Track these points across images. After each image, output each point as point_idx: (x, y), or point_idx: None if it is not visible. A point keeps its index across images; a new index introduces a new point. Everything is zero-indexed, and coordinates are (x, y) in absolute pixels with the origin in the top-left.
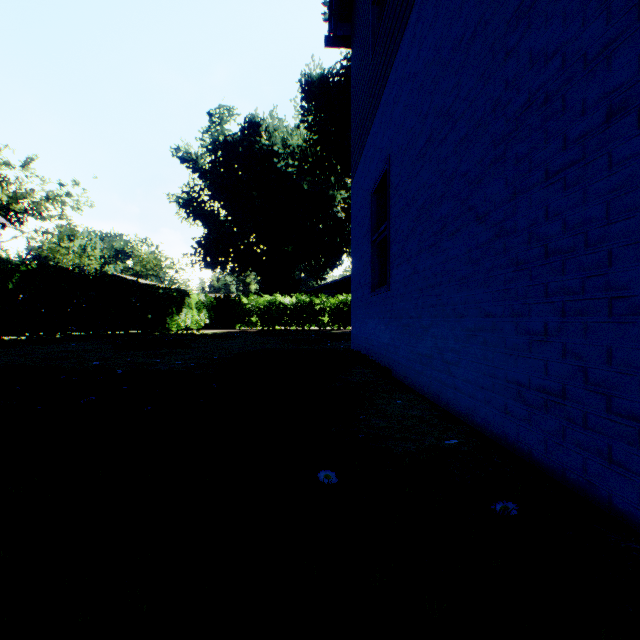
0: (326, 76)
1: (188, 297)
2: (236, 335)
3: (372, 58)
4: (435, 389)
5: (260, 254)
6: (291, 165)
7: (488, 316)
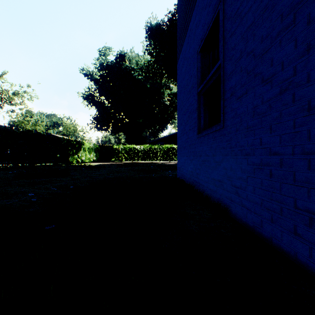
0: (159, 25)
1: (83, 144)
2: (107, 166)
3: None
4: None
5: (125, 123)
6: (140, 74)
7: None
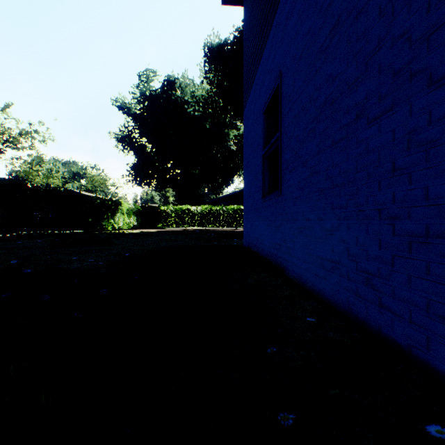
0: (222, 45)
1: (120, 205)
2: (155, 234)
3: None
4: (345, 299)
5: (175, 175)
6: (197, 110)
7: None
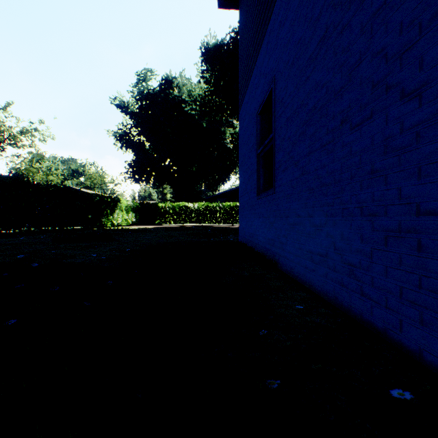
0: (219, 45)
1: (119, 202)
2: (153, 230)
3: (257, 2)
4: (331, 289)
5: (173, 173)
6: (194, 109)
7: (428, 214)
